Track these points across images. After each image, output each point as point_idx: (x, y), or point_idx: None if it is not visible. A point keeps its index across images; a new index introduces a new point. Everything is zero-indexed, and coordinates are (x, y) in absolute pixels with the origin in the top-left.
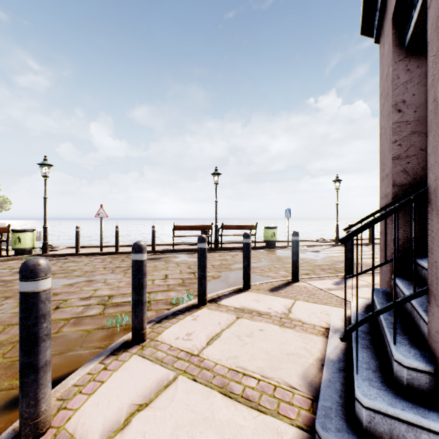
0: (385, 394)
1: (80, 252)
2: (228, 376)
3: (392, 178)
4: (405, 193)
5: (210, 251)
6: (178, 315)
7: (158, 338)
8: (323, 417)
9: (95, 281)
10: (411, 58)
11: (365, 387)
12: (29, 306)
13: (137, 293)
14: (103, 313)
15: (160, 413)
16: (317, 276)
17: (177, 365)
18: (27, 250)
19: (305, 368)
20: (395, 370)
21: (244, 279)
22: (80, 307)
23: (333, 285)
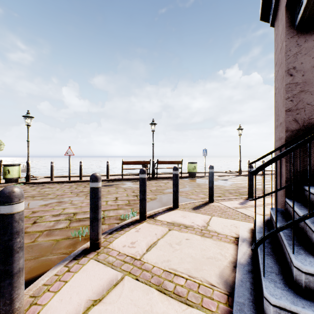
0: (288, 294)
1: (54, 180)
2: (162, 276)
3: (286, 125)
4: (295, 136)
5: (148, 180)
6: (125, 228)
7: (109, 246)
8: (238, 311)
9: (63, 202)
10: (300, 35)
11: (271, 288)
12: (5, 225)
13: (94, 212)
14: (69, 227)
15: (110, 307)
16: (227, 198)
17: (124, 268)
18: (15, 179)
19: (221, 269)
20: (295, 274)
21: (174, 200)
22: (52, 222)
23: (239, 204)
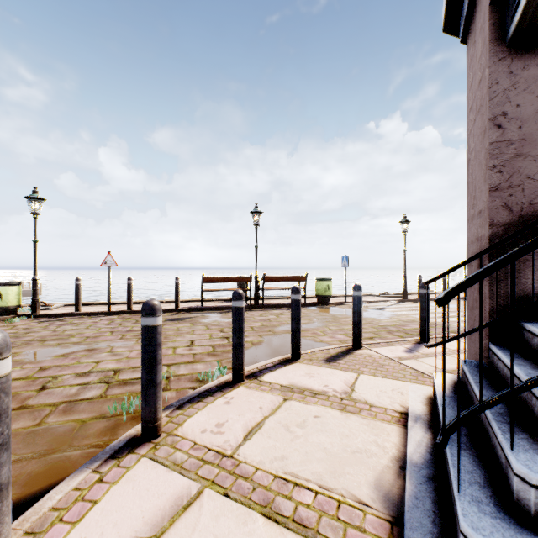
0: (505, 527)
1: (81, 311)
2: (273, 488)
3: (490, 215)
4: (507, 235)
5: (248, 309)
6: (206, 397)
7: (177, 431)
8: None
9: (97, 350)
10: (515, 57)
11: (474, 515)
12: None
13: (148, 371)
14: (105, 395)
15: None
16: (384, 341)
17: (202, 473)
18: (11, 308)
19: (378, 472)
20: (516, 488)
21: (292, 346)
22: (75, 387)
23: (405, 352)
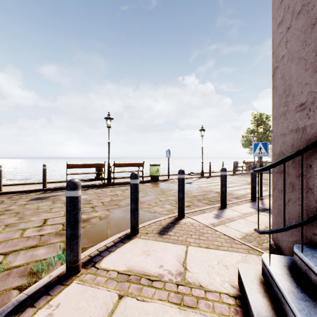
0: None
1: None
2: None
3: None
4: None
5: (103, 186)
6: (24, 309)
7: None
8: None
9: None
10: None
11: None
12: None
13: None
14: None
15: None
16: (198, 210)
17: None
18: None
19: None
20: None
21: (132, 224)
22: None
23: (215, 218)
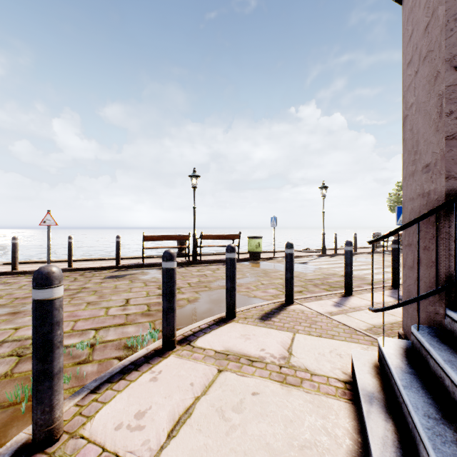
0: None
1: (19, 269)
2: None
3: (446, 166)
4: None
5: (187, 265)
6: (130, 372)
7: (84, 430)
8: None
9: (22, 313)
10: None
11: None
12: None
13: (40, 359)
14: (10, 374)
15: None
16: (313, 296)
17: None
18: None
19: None
20: None
21: (228, 305)
22: None
23: (334, 306)
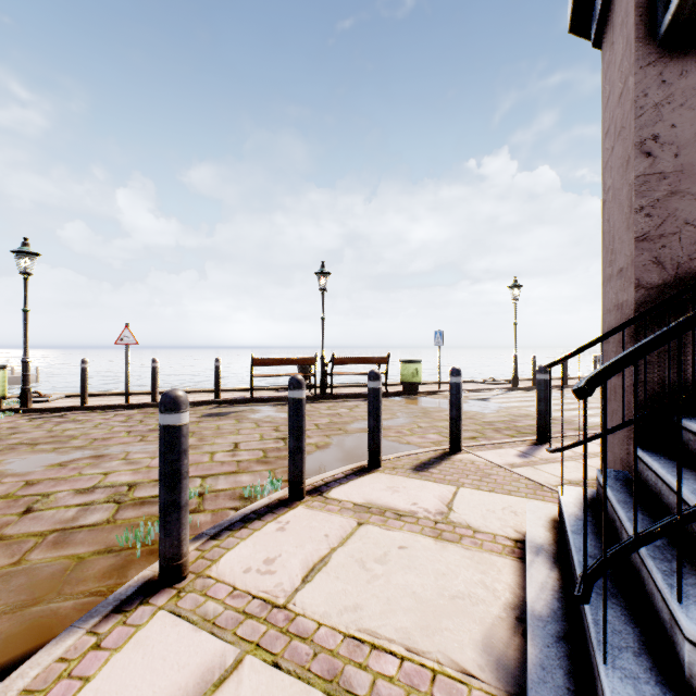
0: None
1: (89, 403)
2: (342, 653)
3: (635, 273)
4: (659, 300)
5: (312, 400)
6: (252, 521)
7: (210, 571)
8: None
9: (107, 457)
10: (670, 60)
11: None
12: None
13: (169, 488)
14: (113, 520)
15: None
16: (490, 443)
17: (243, 632)
18: None
19: (487, 626)
20: (688, 659)
21: (370, 451)
22: (72, 509)
23: (518, 457)
